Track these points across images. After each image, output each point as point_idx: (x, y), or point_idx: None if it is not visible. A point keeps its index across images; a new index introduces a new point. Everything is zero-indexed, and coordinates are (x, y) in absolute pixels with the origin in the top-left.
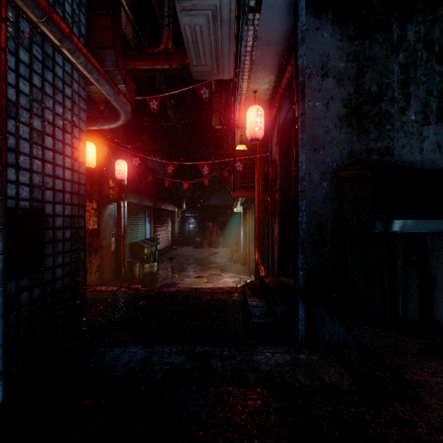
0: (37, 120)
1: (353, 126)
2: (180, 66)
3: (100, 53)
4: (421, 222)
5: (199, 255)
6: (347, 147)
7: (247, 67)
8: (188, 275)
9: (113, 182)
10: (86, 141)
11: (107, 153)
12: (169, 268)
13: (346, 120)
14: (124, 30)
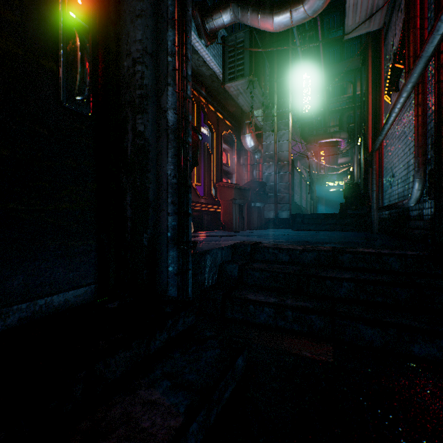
0: None
1: None
2: None
3: None
4: None
5: None
6: None
7: None
8: None
9: None
10: None
11: None
12: None
13: None
14: None
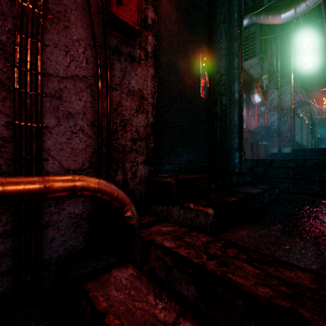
0: None
1: None
2: None
3: None
4: None
5: None
6: None
7: None
8: None
9: None
10: None
11: None
12: None
13: None
14: None
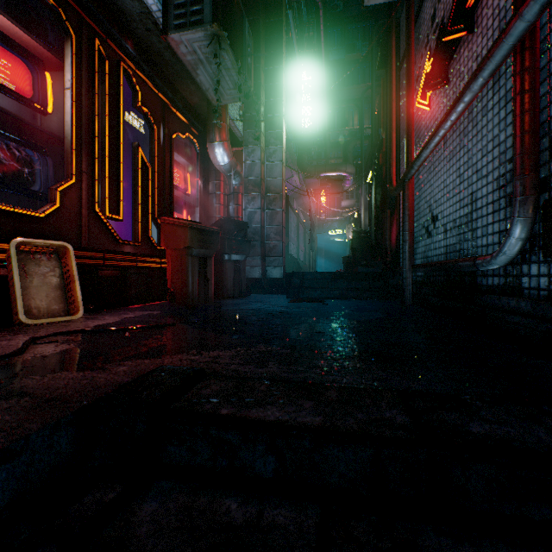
0: None
1: None
2: None
3: None
4: None
5: None
6: None
7: None
8: None
9: None
10: None
11: None
12: None
13: None
14: None
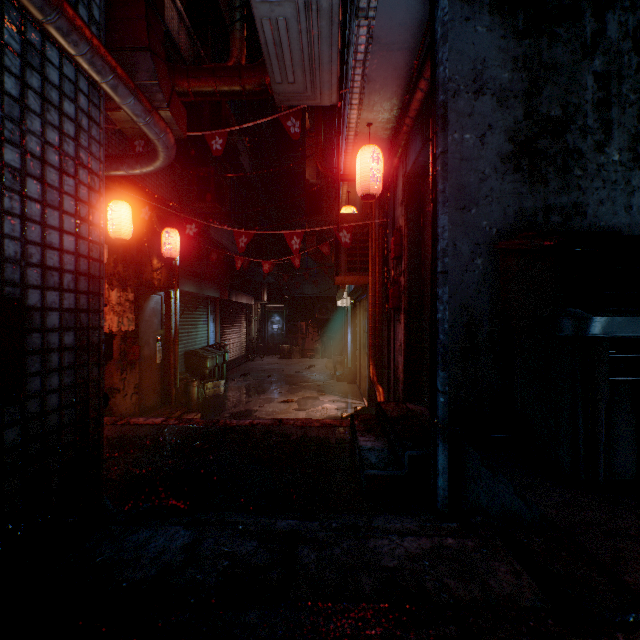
0: (10, 150)
1: (523, 170)
2: (257, 87)
3: (130, 58)
4: (637, 320)
5: (287, 369)
6: (513, 204)
7: (357, 86)
8: (270, 399)
9: (158, 261)
10: (101, 191)
11: (148, 217)
12: (242, 388)
13: (512, 161)
14: (175, 37)
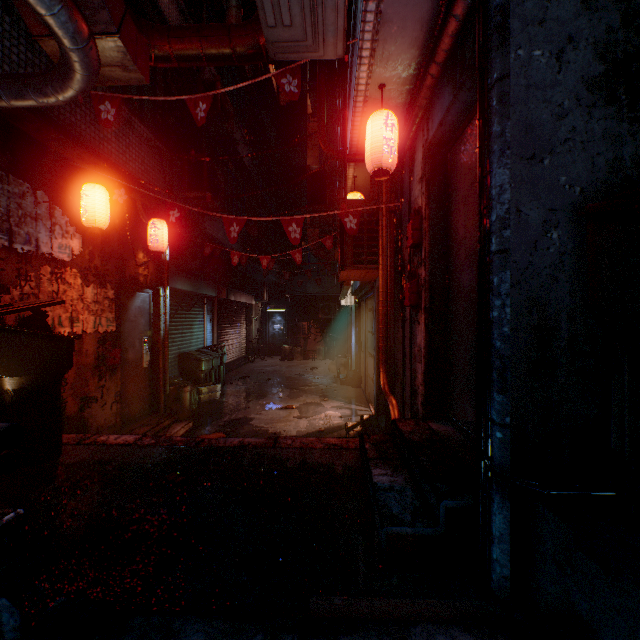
0: None
1: (619, 102)
2: (249, 49)
3: None
4: None
5: (288, 372)
6: (605, 151)
7: (369, 29)
8: (269, 405)
9: (144, 255)
10: None
11: (124, 201)
12: (240, 392)
13: (603, 88)
14: (164, 11)
